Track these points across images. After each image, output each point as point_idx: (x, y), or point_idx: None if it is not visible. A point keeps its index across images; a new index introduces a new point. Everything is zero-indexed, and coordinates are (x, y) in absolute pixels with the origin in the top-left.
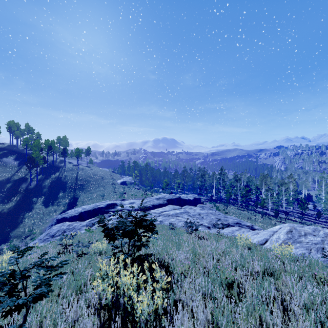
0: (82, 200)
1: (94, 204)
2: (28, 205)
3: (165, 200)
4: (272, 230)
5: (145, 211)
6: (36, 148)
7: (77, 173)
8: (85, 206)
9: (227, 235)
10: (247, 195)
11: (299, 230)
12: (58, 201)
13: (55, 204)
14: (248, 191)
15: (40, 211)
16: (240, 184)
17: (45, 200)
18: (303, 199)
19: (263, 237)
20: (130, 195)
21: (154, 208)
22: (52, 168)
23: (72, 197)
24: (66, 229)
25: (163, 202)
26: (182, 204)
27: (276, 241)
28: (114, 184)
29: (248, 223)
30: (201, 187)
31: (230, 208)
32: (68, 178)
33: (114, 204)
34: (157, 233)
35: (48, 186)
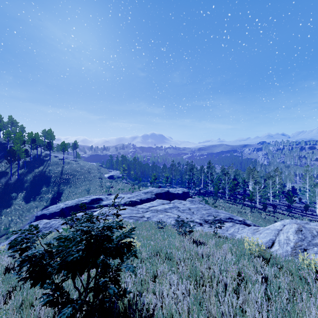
0: (67, 195)
1: (77, 199)
2: (6, 201)
3: (153, 194)
4: (275, 228)
5: (132, 206)
6: (18, 141)
7: (63, 167)
8: (68, 202)
9: (226, 236)
10: (235, 188)
11: (309, 229)
12: (41, 196)
13: (37, 200)
14: (236, 184)
15: (20, 207)
16: (228, 178)
17: (27, 195)
18: (291, 192)
19: (267, 237)
20: (117, 189)
21: (141, 203)
22: (36, 162)
23: (56, 191)
24: (42, 228)
25: (151, 196)
26: (171, 198)
27: (286, 243)
28: (101, 178)
29: (240, 218)
30: (189, 181)
31: (219, 201)
32: (53, 172)
33: (99, 199)
34: (135, 255)
35: (31, 181)
